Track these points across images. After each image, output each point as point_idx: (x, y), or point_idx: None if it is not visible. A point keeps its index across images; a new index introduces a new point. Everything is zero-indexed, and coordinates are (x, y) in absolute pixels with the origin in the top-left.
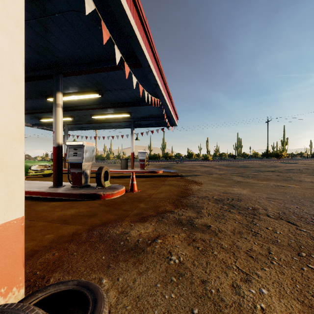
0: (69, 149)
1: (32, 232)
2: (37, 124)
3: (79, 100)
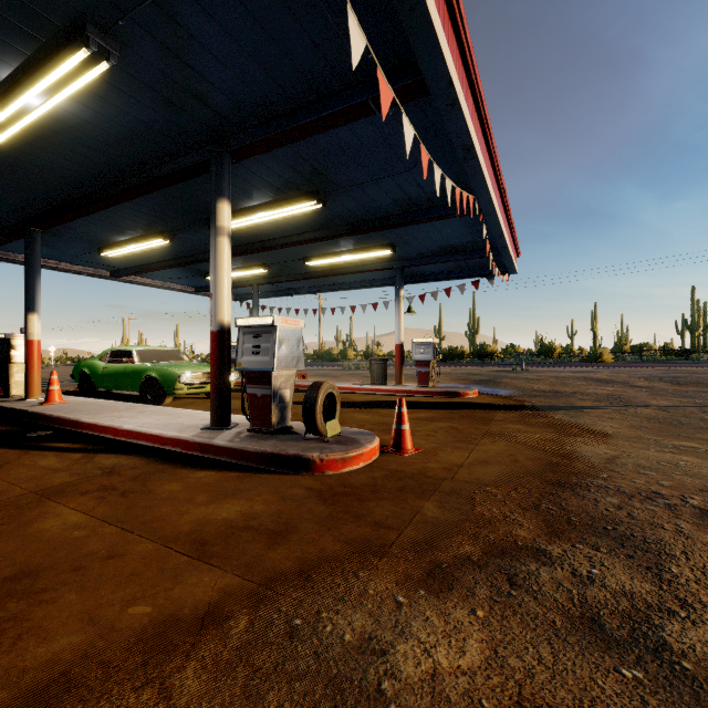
0: (244, 336)
1: (106, 582)
2: (202, 287)
3: (276, 223)
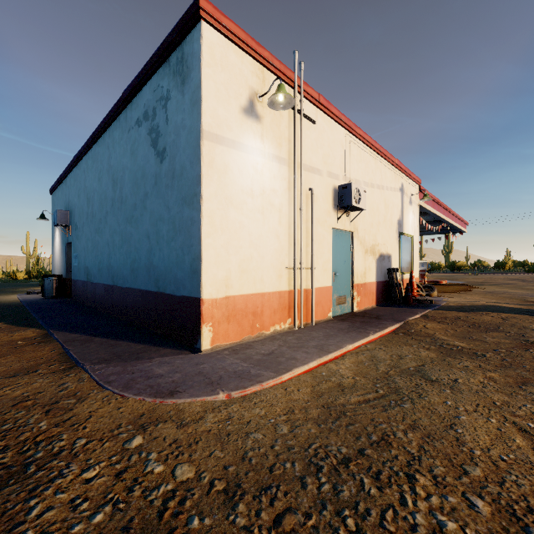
0: None
1: None
2: None
3: None
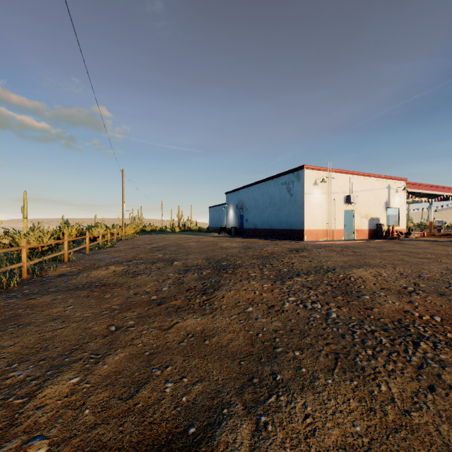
0: None
1: None
2: None
3: None
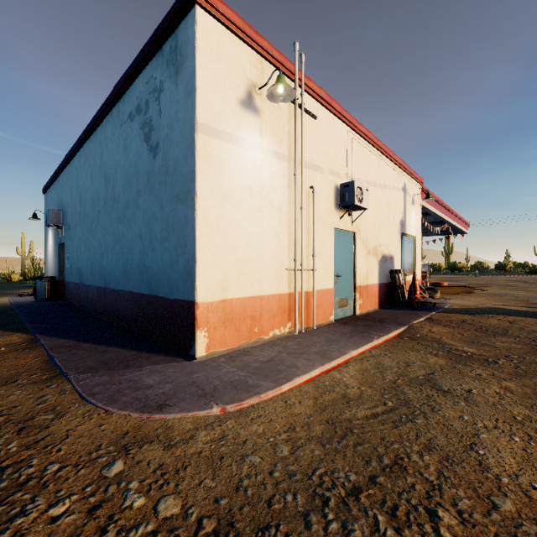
0: None
1: None
2: None
3: None
